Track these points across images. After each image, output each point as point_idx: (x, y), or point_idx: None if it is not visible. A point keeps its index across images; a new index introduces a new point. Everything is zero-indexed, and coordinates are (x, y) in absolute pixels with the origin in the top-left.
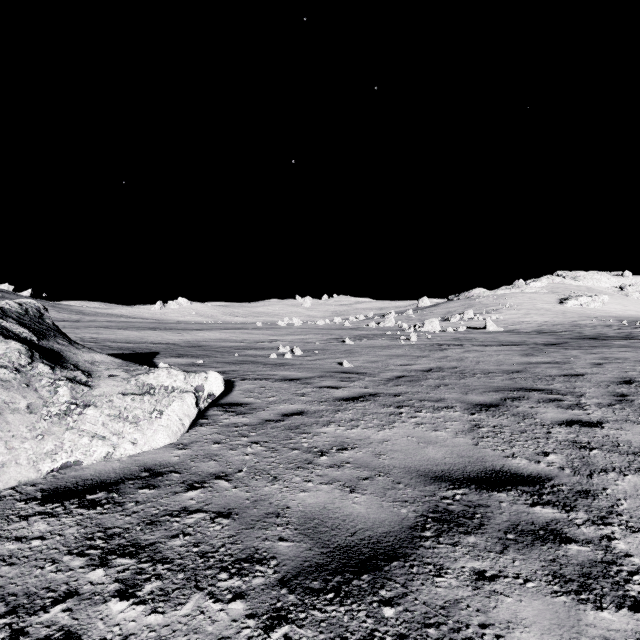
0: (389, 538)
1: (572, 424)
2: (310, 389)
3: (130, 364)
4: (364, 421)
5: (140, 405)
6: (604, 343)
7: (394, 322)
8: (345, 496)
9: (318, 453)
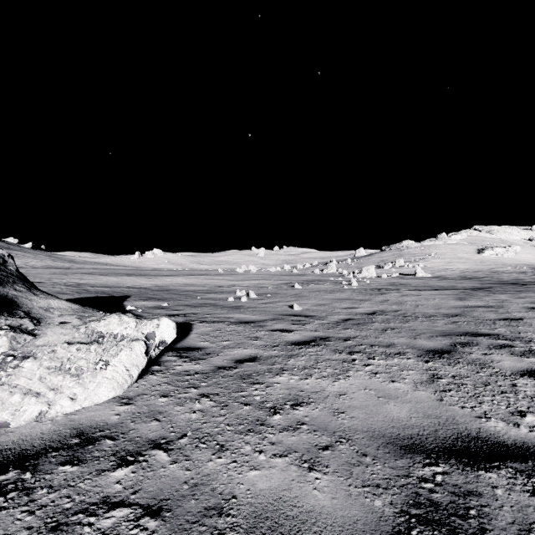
0: None
1: (534, 375)
2: (263, 332)
3: (87, 310)
4: (317, 369)
5: (85, 355)
6: (526, 288)
7: (335, 269)
8: (303, 477)
9: (271, 410)
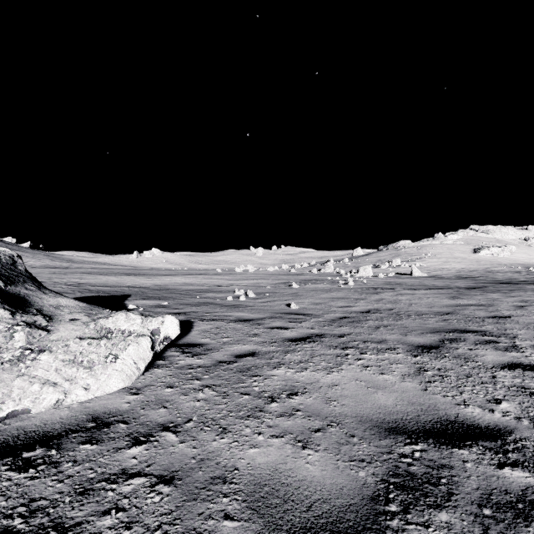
0: (350, 515)
1: (514, 367)
2: (261, 330)
3: (94, 308)
4: (312, 363)
5: (96, 349)
6: (518, 287)
7: (333, 269)
8: (297, 453)
9: (269, 399)
